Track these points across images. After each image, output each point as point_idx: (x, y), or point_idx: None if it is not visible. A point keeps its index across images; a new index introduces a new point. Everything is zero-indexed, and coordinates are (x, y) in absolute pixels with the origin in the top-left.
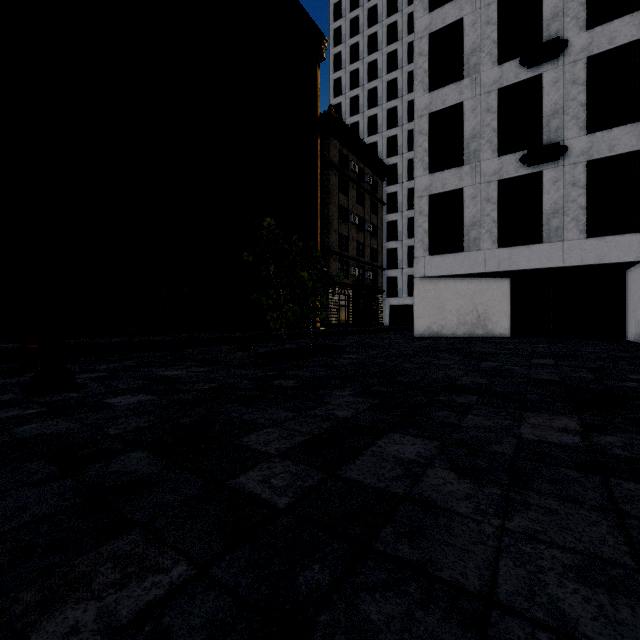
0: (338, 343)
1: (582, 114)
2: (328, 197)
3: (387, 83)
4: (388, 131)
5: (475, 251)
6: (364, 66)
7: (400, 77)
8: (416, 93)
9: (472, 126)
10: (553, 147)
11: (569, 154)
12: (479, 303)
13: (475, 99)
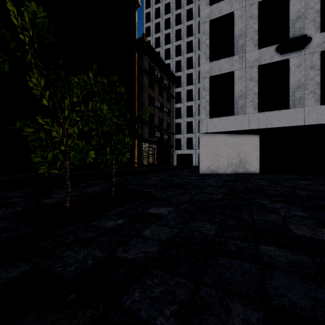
0: (146, 182)
1: (318, 18)
2: (142, 89)
3: (175, 31)
4: (176, 58)
5: (242, 114)
6: (163, 21)
7: (182, 28)
8: (201, 6)
9: (240, 28)
10: (302, 38)
11: (308, 46)
12: (241, 151)
13: (242, 9)
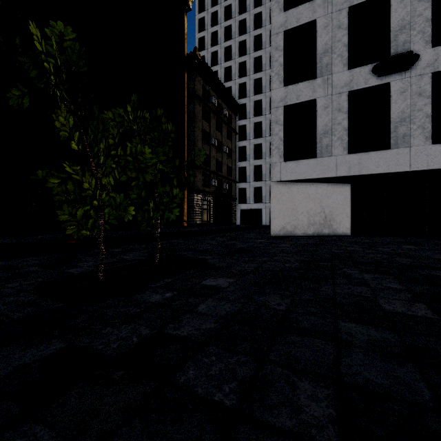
0: (200, 246)
1: (428, 29)
2: (194, 122)
3: (239, 43)
4: (239, 79)
5: (327, 157)
6: (221, 29)
7: (248, 39)
8: (272, 12)
9: (324, 42)
10: (406, 55)
11: (415, 66)
12: (326, 205)
13: (327, 17)
